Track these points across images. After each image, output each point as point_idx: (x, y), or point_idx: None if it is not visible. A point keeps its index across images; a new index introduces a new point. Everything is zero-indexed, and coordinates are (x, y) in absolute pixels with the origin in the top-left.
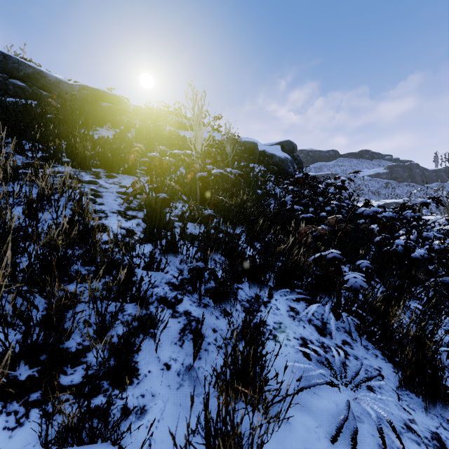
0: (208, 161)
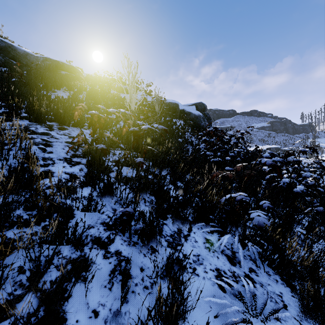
0: (141, 117)
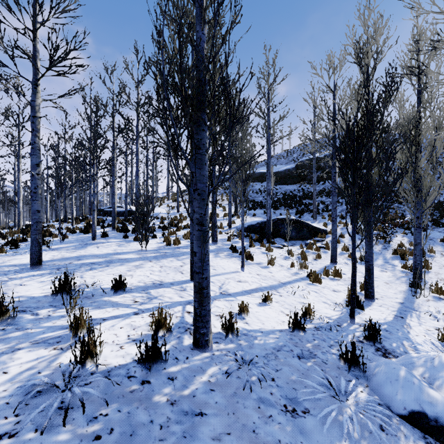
0: None
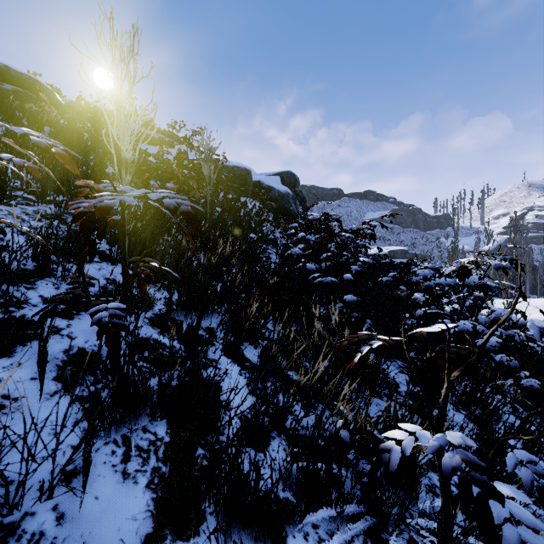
0: (170, 186)
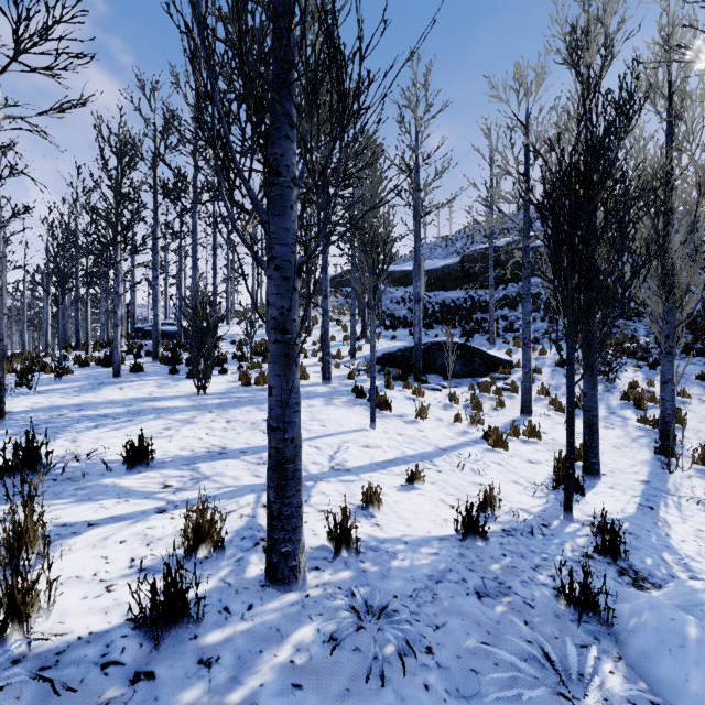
0: None
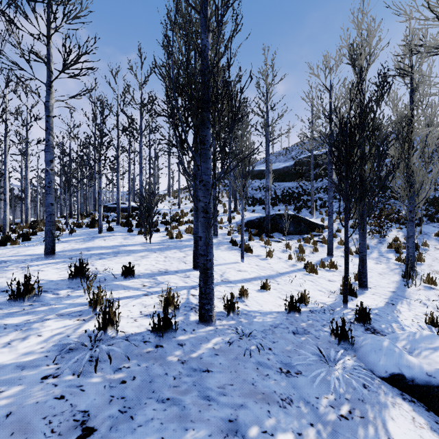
0: None
